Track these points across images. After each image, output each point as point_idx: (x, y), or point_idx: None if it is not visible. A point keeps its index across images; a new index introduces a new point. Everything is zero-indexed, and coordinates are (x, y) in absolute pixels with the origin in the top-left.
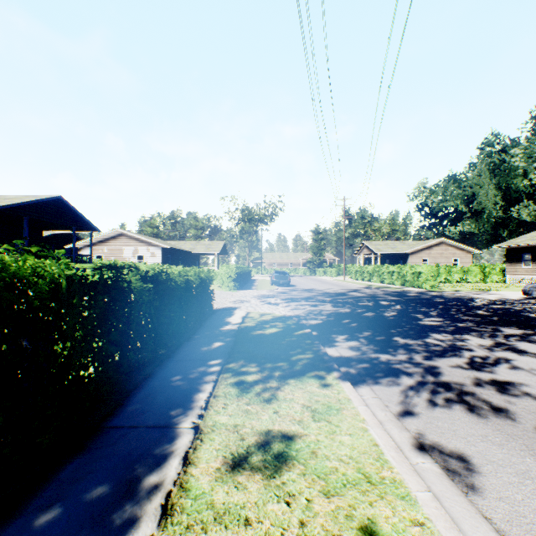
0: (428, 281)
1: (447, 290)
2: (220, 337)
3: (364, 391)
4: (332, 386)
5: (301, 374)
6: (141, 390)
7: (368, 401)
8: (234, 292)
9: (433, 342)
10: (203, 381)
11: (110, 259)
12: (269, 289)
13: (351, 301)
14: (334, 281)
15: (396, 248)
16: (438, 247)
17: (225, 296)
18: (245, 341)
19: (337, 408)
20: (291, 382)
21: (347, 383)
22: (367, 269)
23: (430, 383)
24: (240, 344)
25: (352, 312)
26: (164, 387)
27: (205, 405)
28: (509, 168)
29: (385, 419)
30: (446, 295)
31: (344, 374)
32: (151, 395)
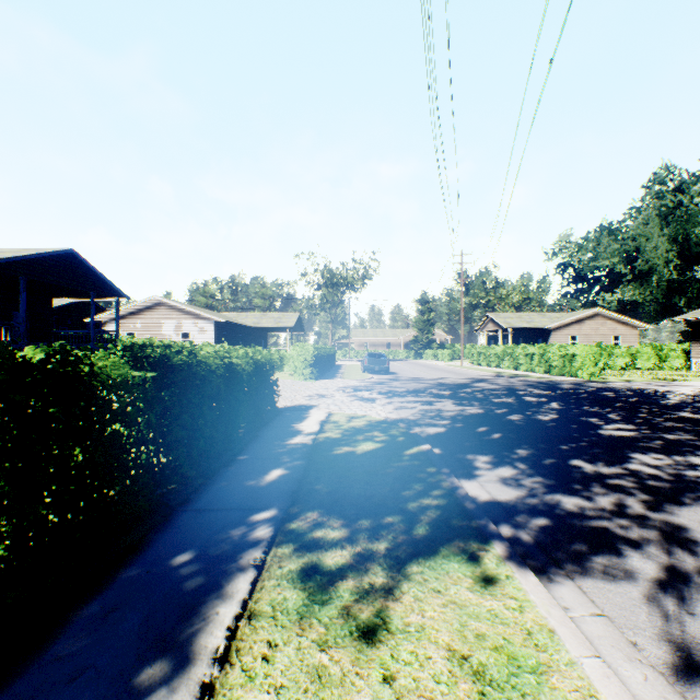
0: (586, 367)
1: (613, 379)
2: (282, 458)
3: (567, 595)
4: (500, 586)
5: (431, 550)
6: (101, 593)
7: (588, 628)
8: (310, 382)
9: (644, 470)
10: (233, 566)
11: (145, 337)
12: (360, 378)
13: (481, 397)
14: (449, 367)
15: (533, 322)
16: (592, 320)
17: (298, 389)
18: (323, 467)
19: (532, 665)
20: (412, 572)
21: (530, 578)
22: (494, 350)
23: (694, 572)
24: (314, 474)
25: (487, 414)
26: (151, 583)
27: (224, 648)
28: (689, 213)
29: (652, 696)
30: (617, 387)
31: (511, 545)
32: (114, 610)
